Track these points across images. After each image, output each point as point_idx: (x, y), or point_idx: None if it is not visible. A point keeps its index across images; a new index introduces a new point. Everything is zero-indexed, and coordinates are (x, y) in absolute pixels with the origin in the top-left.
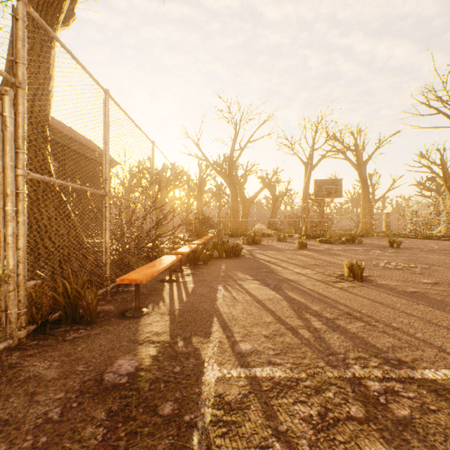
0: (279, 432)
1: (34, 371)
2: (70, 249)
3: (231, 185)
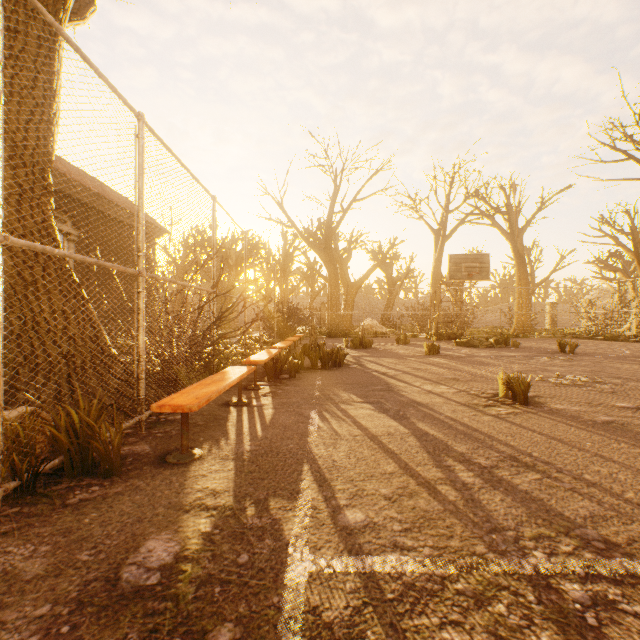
0: None
1: (6, 563)
2: (86, 358)
3: (329, 263)
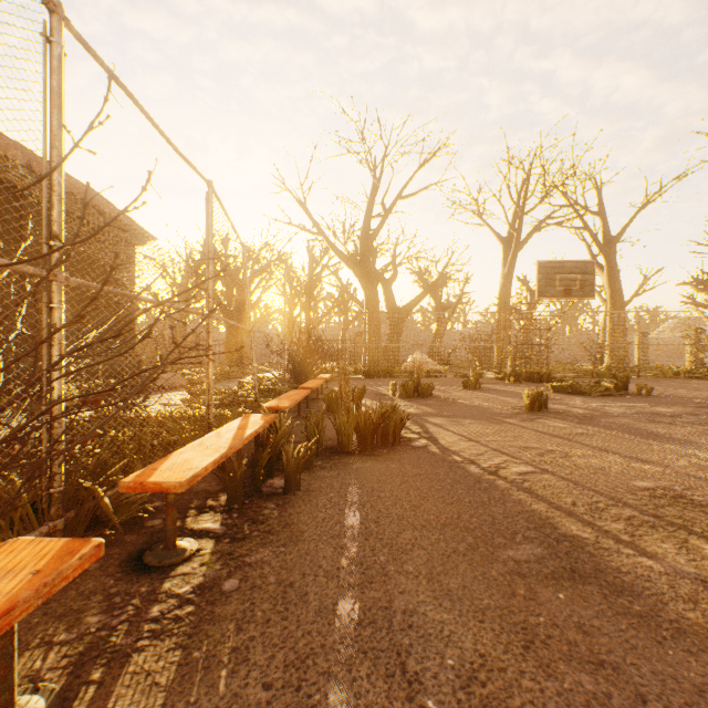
0: None
1: None
2: None
3: (366, 281)
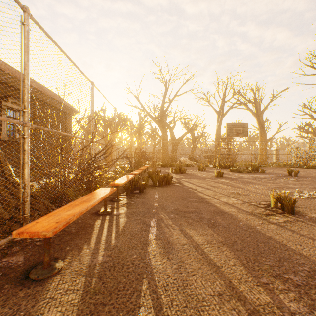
0: None
1: None
2: None
3: (162, 129)
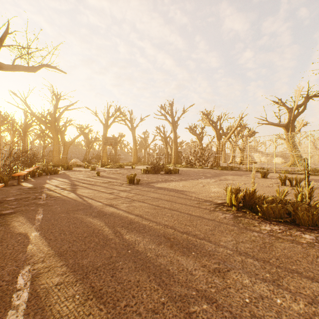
0: (59, 187)
1: (3, 189)
2: None
3: (54, 133)
